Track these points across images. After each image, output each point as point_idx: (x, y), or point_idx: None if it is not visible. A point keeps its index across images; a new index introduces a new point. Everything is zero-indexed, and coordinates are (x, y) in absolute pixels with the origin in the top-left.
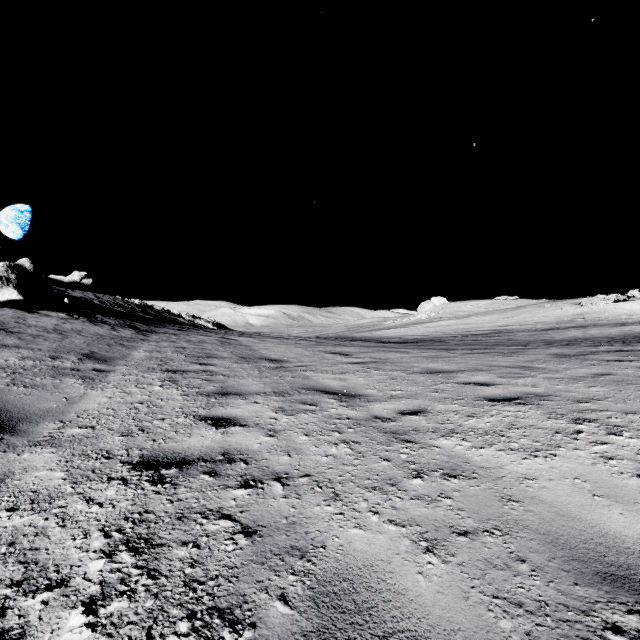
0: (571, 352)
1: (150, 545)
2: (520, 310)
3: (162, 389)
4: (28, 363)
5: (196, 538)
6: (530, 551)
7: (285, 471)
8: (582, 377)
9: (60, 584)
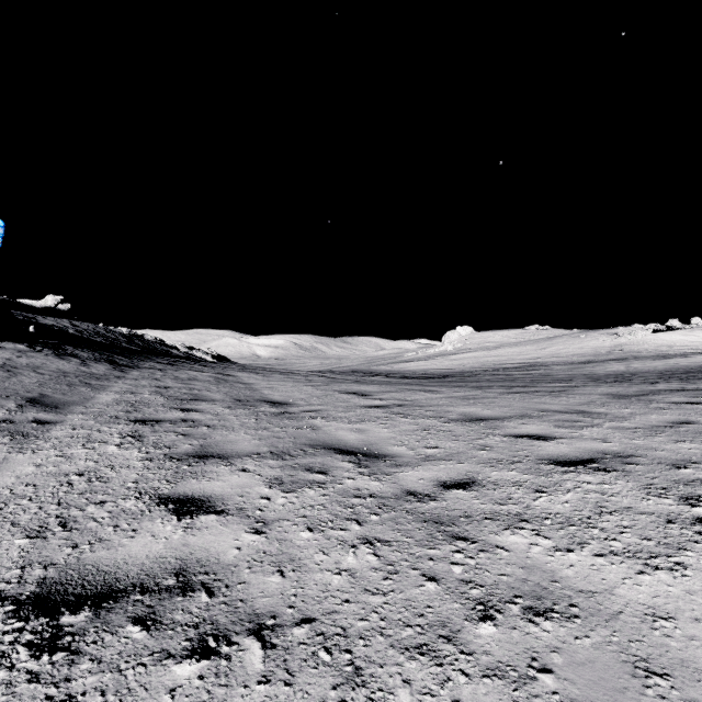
0: (628, 391)
1: None
2: (553, 341)
3: (118, 450)
4: None
5: None
6: None
7: (271, 611)
8: (659, 427)
9: None
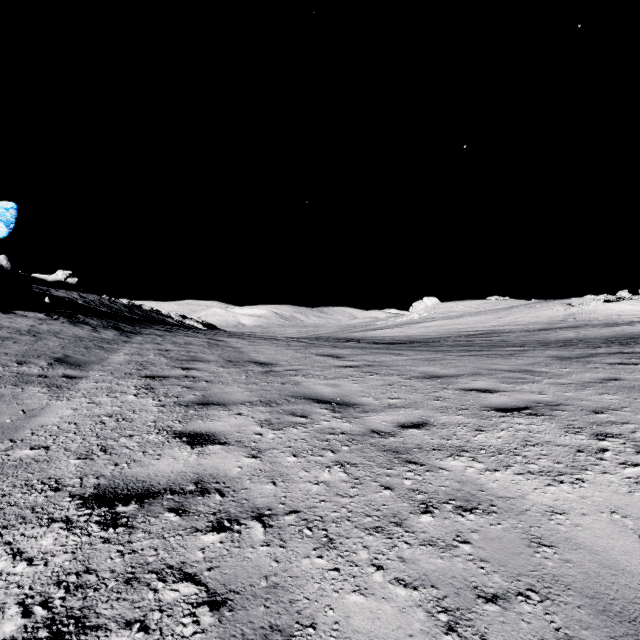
0: (571, 354)
1: (81, 628)
2: (511, 310)
3: (136, 398)
4: None
5: (145, 614)
6: (581, 627)
7: (268, 506)
8: (590, 382)
9: None
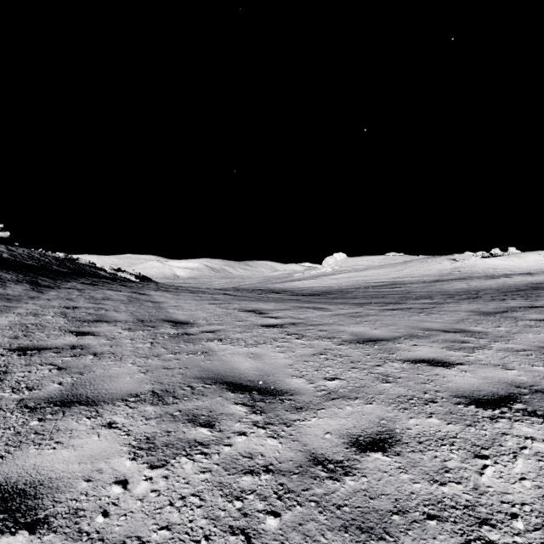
0: (488, 308)
1: None
2: (407, 264)
3: None
4: None
5: None
6: None
7: None
8: None
9: None
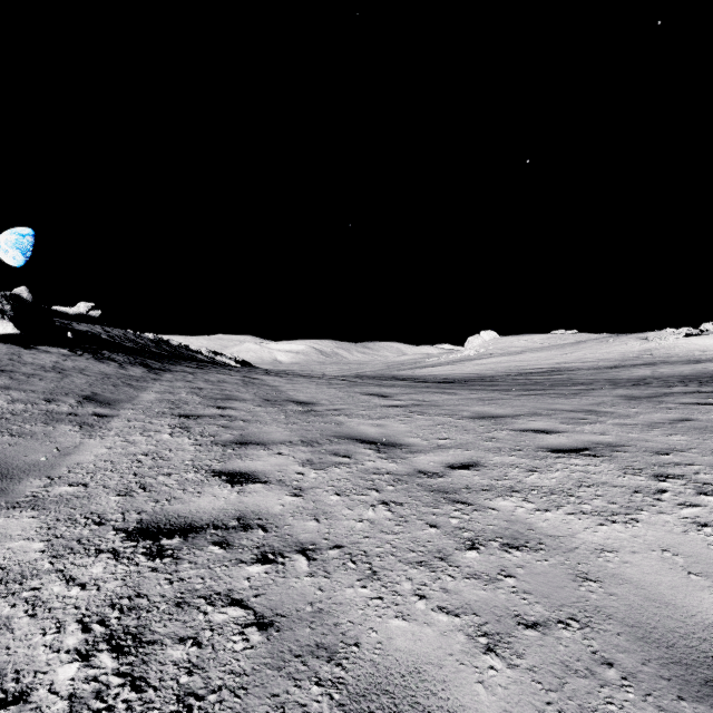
0: (642, 393)
1: (139, 642)
2: (580, 345)
3: (171, 437)
4: (18, 407)
5: (197, 632)
6: (618, 650)
7: (312, 541)
8: (658, 423)
9: (18, 699)
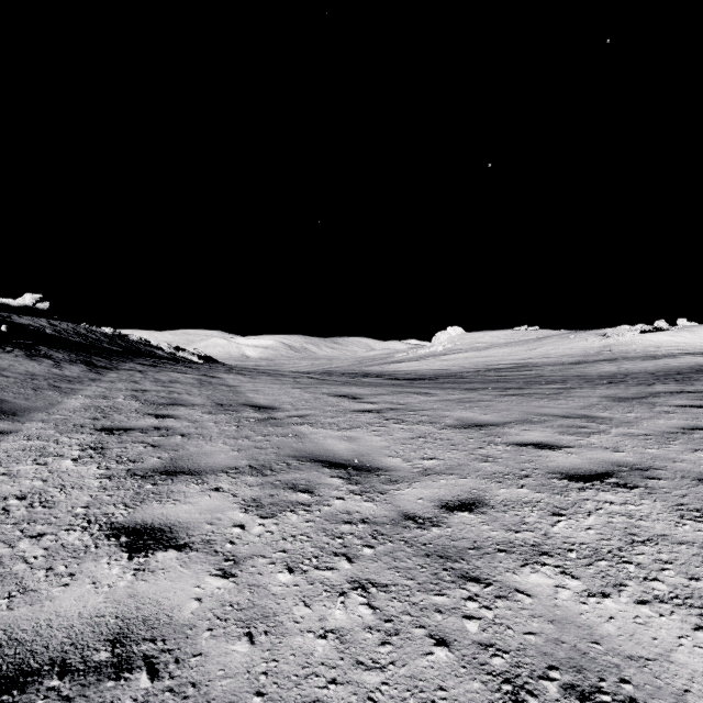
0: (627, 393)
1: None
2: (543, 341)
3: (74, 466)
4: None
5: None
6: None
7: (232, 702)
8: (670, 433)
9: None
